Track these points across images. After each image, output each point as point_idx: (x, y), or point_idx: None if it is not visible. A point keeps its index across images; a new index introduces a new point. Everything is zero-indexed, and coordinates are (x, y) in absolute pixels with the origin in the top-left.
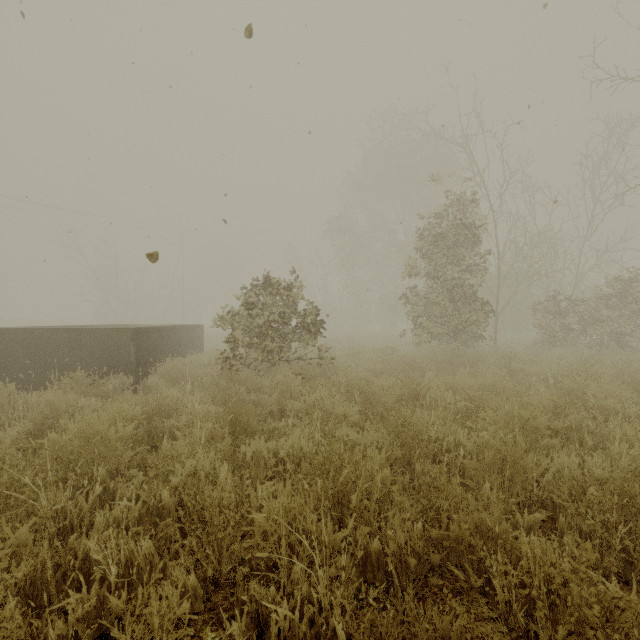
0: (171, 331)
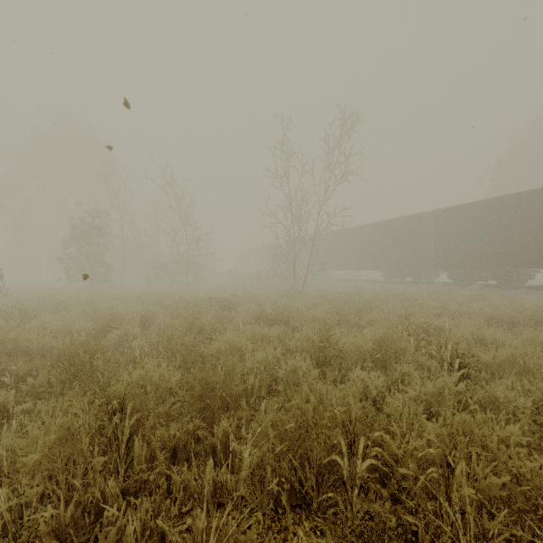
0: None
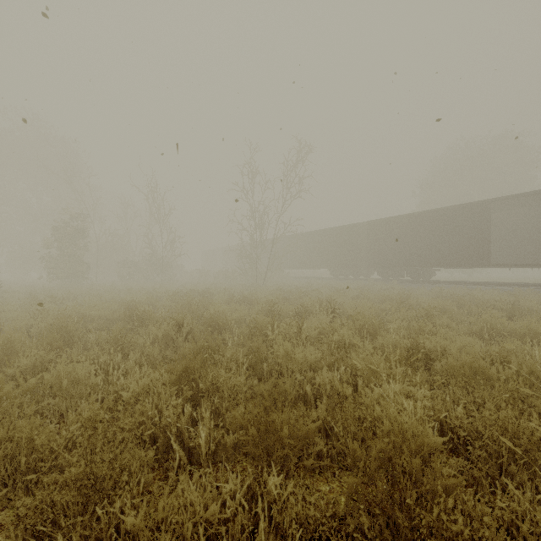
0: None
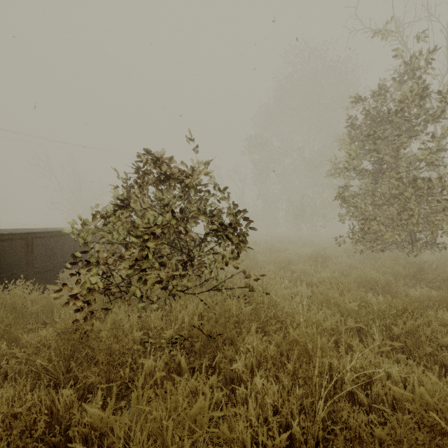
0: (56, 237)
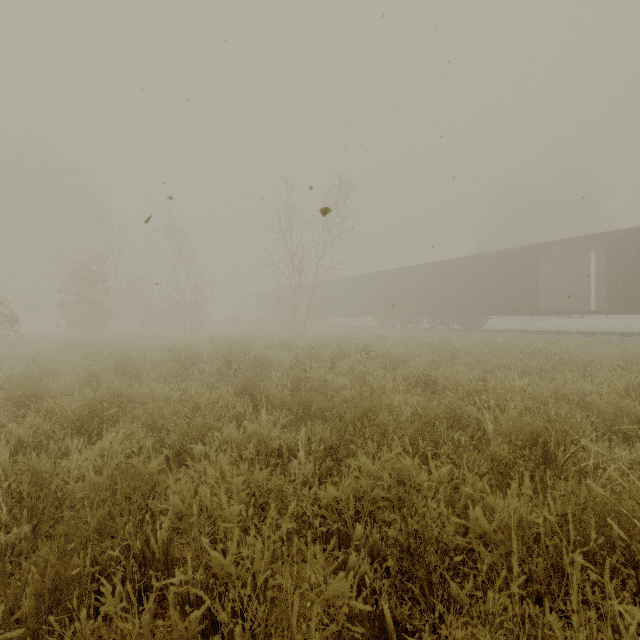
0: None
